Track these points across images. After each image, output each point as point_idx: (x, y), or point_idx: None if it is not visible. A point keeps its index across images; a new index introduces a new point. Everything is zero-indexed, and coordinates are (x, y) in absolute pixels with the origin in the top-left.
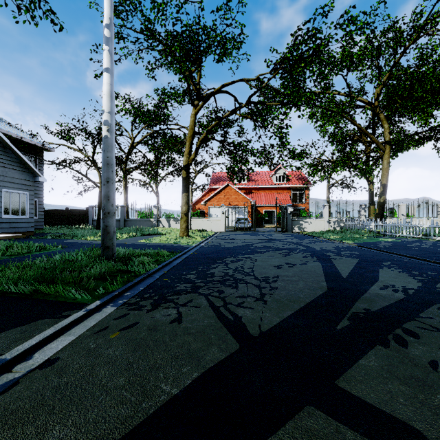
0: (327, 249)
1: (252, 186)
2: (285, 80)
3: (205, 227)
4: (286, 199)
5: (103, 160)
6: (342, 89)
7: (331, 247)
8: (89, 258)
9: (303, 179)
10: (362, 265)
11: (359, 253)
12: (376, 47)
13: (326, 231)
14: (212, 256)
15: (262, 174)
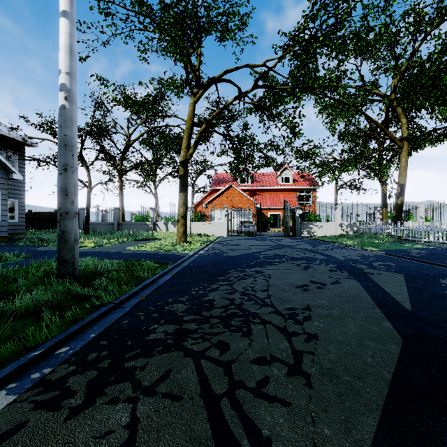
0: (353, 259)
1: (256, 188)
2: (295, 68)
3: (206, 232)
4: (292, 201)
5: (59, 139)
6: (358, 77)
7: (356, 255)
8: (34, 278)
9: (310, 180)
10: (417, 285)
11: (395, 264)
12: (394, 33)
13: (338, 235)
14: (212, 269)
15: (267, 175)
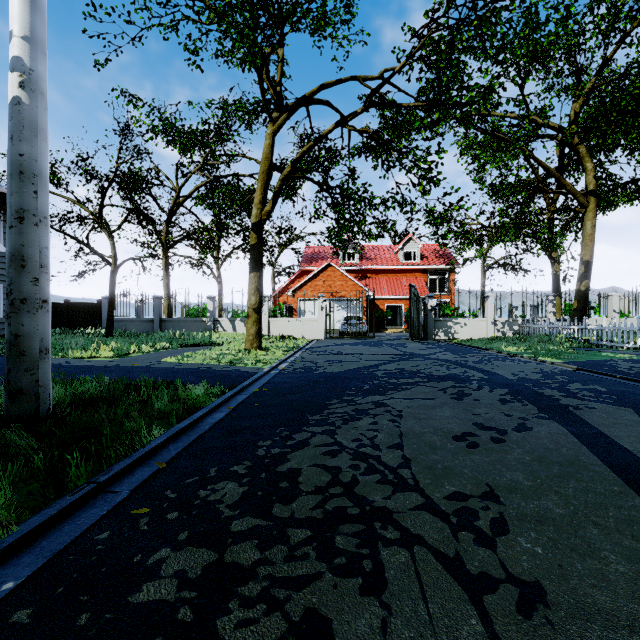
0: (531, 379)
1: (367, 267)
2: (427, 84)
3: (292, 332)
4: (420, 288)
5: (9, 162)
6: (525, 96)
7: (532, 372)
8: None
9: (446, 256)
10: None
11: (606, 389)
12: (576, 34)
13: (492, 338)
14: (298, 398)
15: (383, 250)
